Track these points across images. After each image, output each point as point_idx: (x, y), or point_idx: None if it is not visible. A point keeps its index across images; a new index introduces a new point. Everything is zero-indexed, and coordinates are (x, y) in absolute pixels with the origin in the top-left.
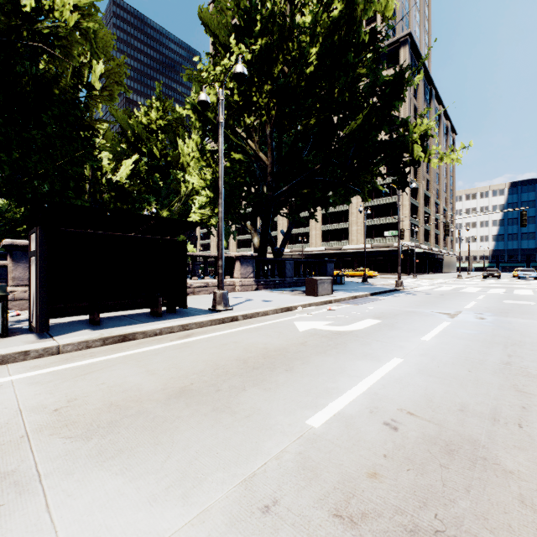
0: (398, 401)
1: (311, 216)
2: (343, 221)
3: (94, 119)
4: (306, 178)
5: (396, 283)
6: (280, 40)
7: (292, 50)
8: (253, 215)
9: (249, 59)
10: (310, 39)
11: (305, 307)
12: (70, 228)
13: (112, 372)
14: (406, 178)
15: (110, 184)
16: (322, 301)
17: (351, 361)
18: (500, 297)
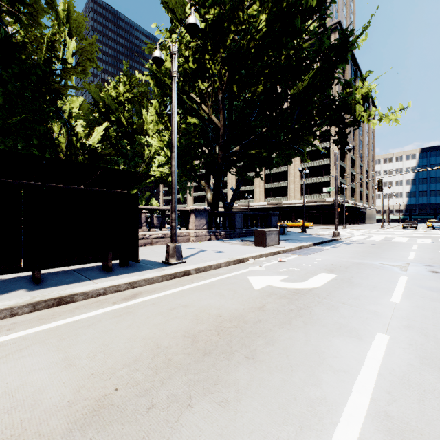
0: (434, 439)
1: (257, 175)
2: (283, 181)
3: (62, 85)
4: (254, 139)
5: (333, 233)
6: (231, 9)
7: (242, 20)
8: (207, 173)
9: (203, 26)
10: (259, 6)
11: (256, 258)
12: (10, 179)
13: (18, 361)
14: (346, 138)
15: (83, 147)
16: (272, 252)
17: (325, 338)
18: (433, 247)
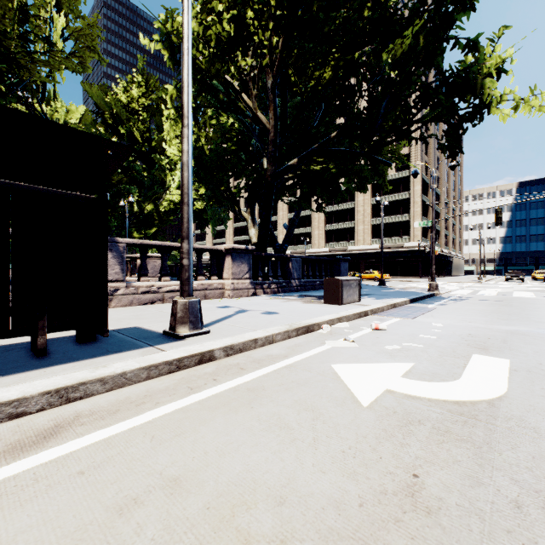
0: None
1: (319, 208)
2: (348, 220)
3: (29, 60)
4: (319, 148)
5: (430, 286)
6: None
7: None
8: (250, 200)
9: None
10: None
11: (333, 324)
12: None
13: None
14: (459, 141)
15: None
16: (356, 313)
17: None
18: None
